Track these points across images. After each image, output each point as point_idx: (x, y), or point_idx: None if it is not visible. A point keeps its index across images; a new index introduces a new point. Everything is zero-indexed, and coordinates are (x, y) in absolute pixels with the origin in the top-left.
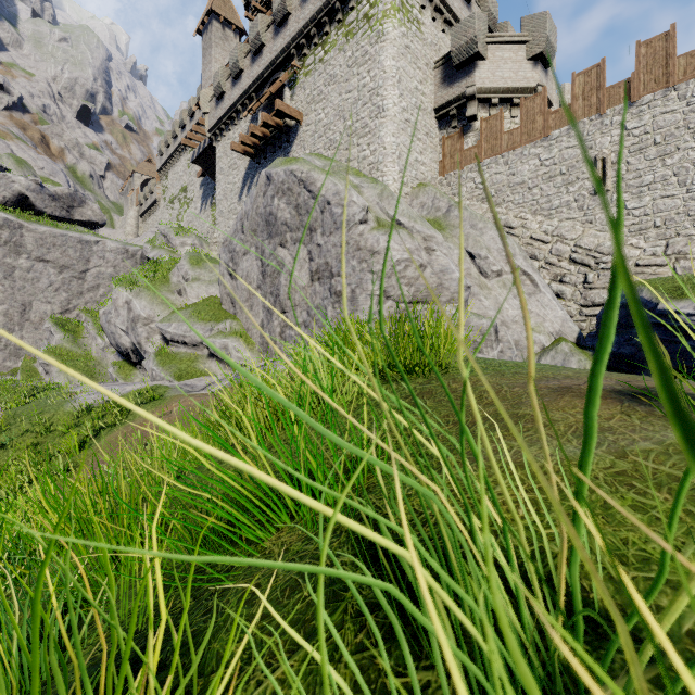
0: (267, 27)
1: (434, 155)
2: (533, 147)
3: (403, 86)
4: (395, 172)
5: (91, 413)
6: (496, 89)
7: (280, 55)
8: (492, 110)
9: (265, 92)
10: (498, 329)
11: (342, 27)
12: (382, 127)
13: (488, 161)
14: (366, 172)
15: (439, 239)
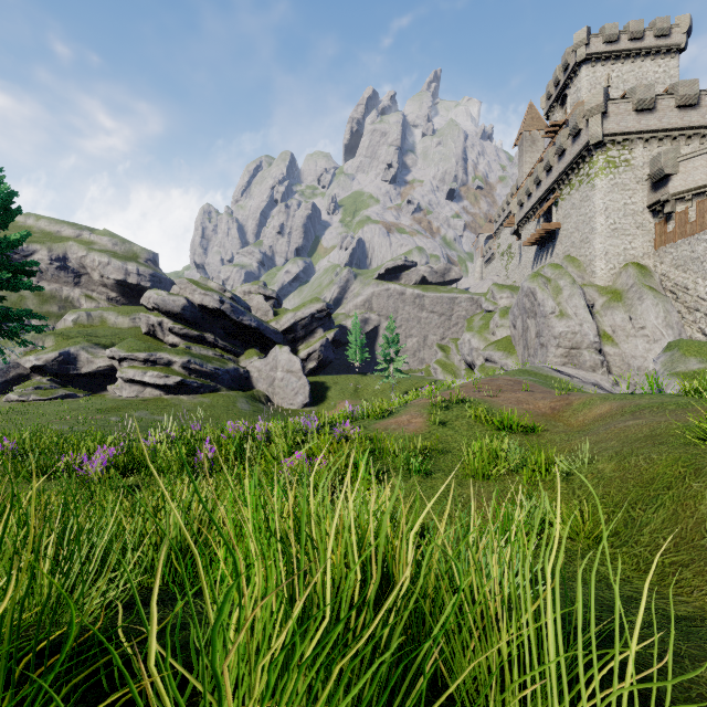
0: (542, 171)
1: (647, 237)
2: (703, 234)
3: (609, 211)
4: (602, 264)
5: None
6: (688, 190)
7: (549, 188)
8: (687, 203)
9: (542, 209)
10: (629, 360)
11: (577, 177)
12: (594, 240)
13: (679, 241)
14: (587, 264)
15: (587, 319)
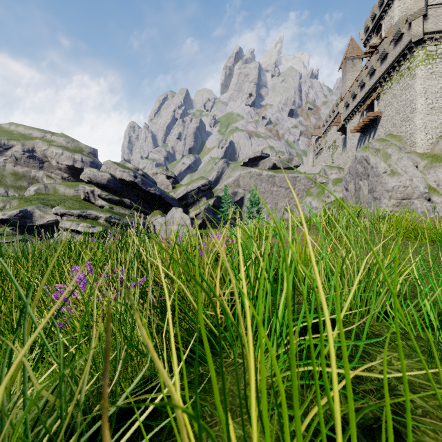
0: (366, 75)
1: None
2: None
3: (428, 93)
4: (422, 135)
5: None
6: None
7: (372, 87)
8: None
9: (365, 104)
10: None
11: (398, 73)
12: (414, 117)
13: None
14: (408, 137)
15: (417, 174)
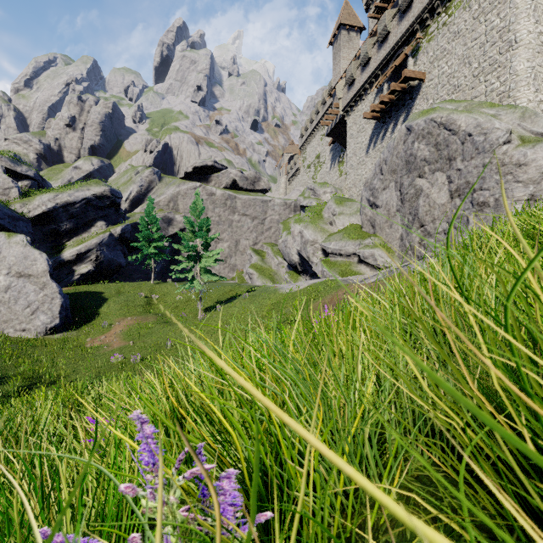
0: (392, 18)
1: None
2: None
3: (539, 12)
4: (530, 93)
5: (294, 294)
6: None
7: (404, 35)
8: None
9: (390, 68)
10: None
11: None
12: (514, 58)
13: None
14: (494, 102)
15: None
